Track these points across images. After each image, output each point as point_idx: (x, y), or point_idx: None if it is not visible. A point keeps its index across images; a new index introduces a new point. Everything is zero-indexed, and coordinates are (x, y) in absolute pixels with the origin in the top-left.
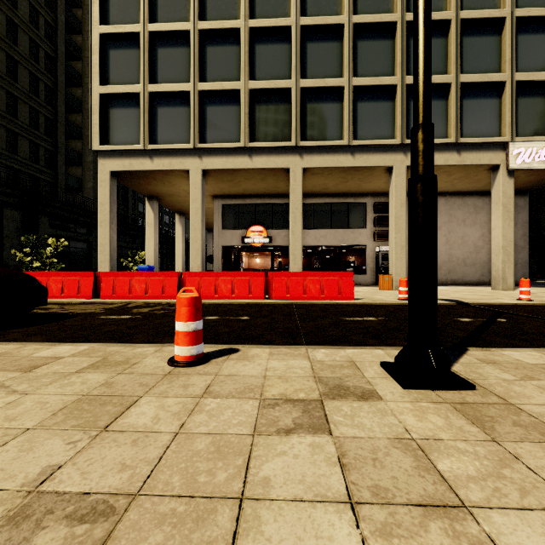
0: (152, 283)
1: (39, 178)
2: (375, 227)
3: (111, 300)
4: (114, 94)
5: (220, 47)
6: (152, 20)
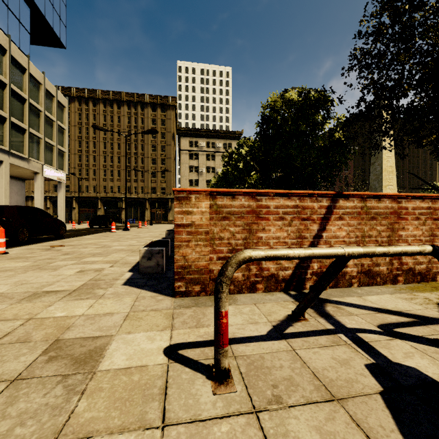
0: None
1: None
2: None
3: None
4: None
5: None
6: None
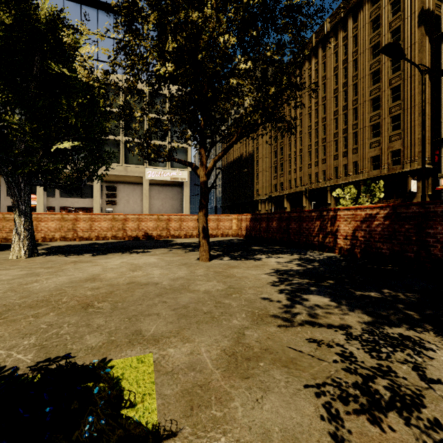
0: None
1: None
2: (107, 198)
3: None
4: None
5: None
6: None
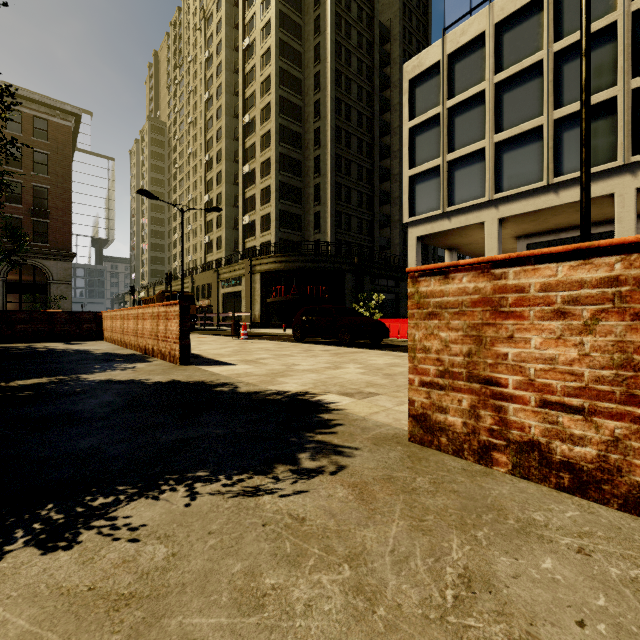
0: None
1: (363, 245)
2: None
3: None
4: (419, 173)
5: (519, 88)
6: (449, 96)
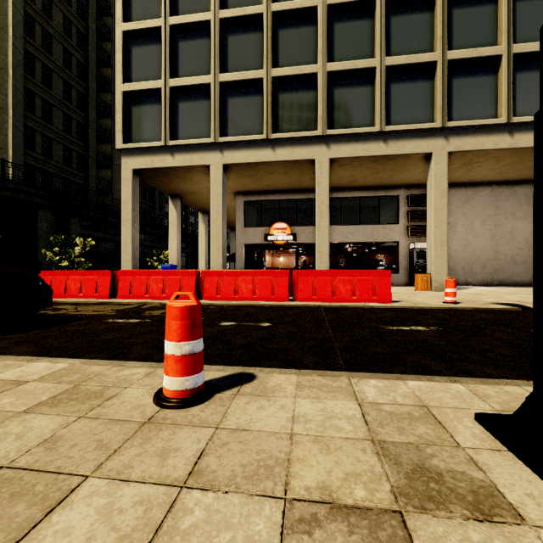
0: (169, 282)
1: (72, 181)
2: (408, 222)
3: (128, 300)
4: (136, 92)
5: (242, 35)
6: (173, 13)
